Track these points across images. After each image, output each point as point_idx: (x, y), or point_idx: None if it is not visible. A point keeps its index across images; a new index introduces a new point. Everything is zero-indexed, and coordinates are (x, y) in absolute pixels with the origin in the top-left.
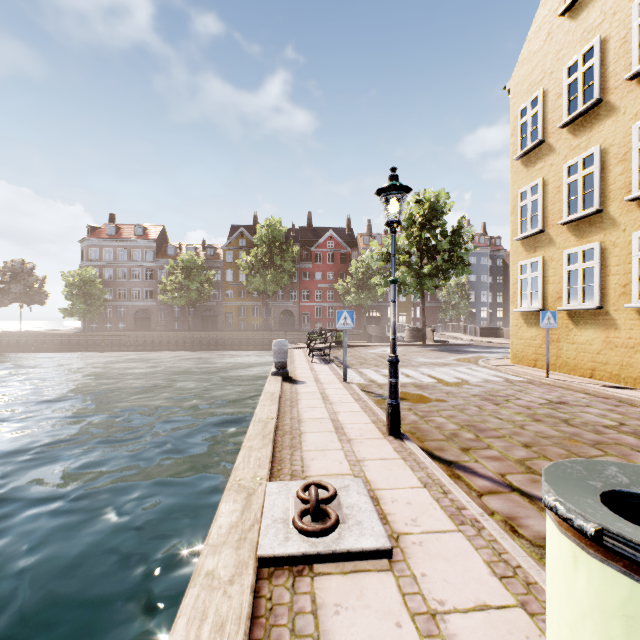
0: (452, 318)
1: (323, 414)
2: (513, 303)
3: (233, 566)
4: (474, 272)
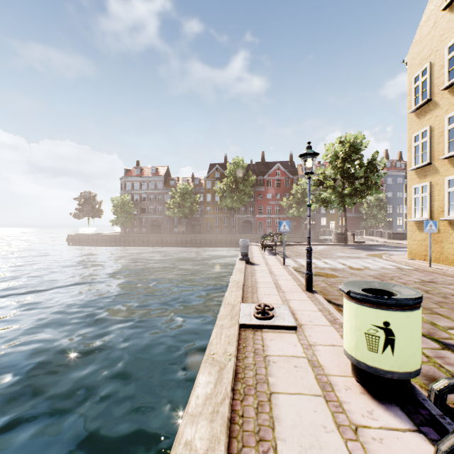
0: (372, 225)
1: (269, 280)
2: (409, 215)
3: (230, 324)
4: (391, 190)
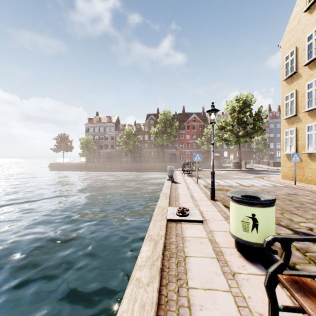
0: (259, 157)
1: (187, 193)
2: (282, 150)
3: (161, 219)
4: (272, 132)
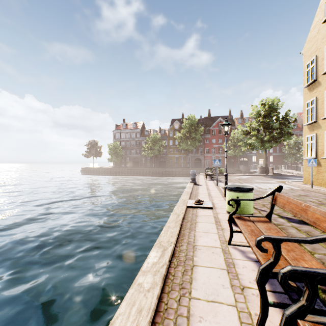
0: (291, 162)
1: (206, 192)
2: (304, 155)
3: (182, 205)
4: None
